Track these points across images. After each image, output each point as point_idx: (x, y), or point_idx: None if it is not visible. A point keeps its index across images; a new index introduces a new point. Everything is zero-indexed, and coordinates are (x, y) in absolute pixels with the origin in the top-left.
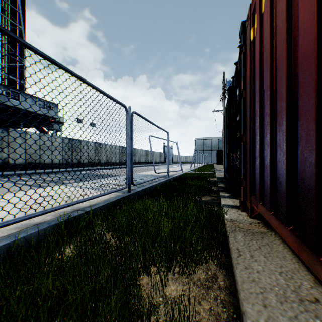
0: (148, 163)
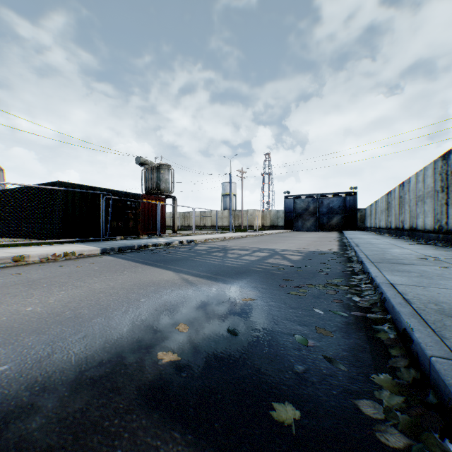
0: None
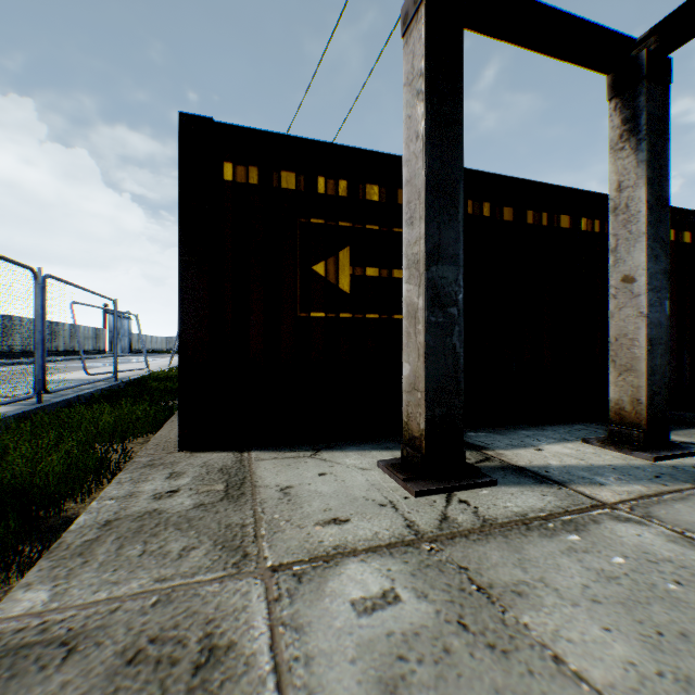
0: (57, 354)
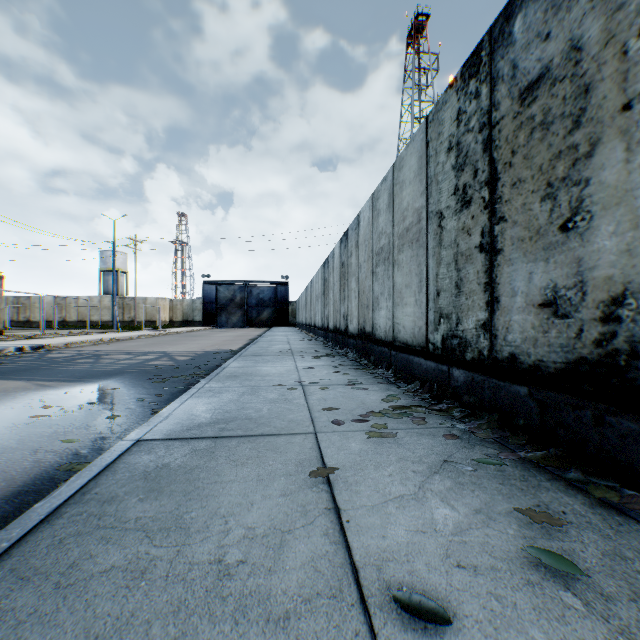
0: None
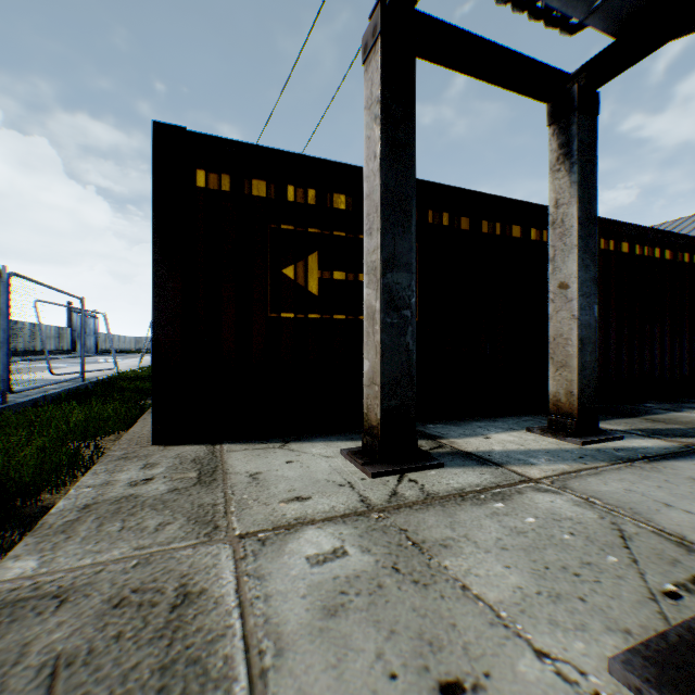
0: (15, 354)
